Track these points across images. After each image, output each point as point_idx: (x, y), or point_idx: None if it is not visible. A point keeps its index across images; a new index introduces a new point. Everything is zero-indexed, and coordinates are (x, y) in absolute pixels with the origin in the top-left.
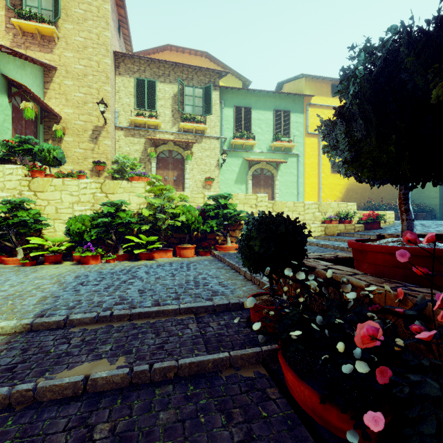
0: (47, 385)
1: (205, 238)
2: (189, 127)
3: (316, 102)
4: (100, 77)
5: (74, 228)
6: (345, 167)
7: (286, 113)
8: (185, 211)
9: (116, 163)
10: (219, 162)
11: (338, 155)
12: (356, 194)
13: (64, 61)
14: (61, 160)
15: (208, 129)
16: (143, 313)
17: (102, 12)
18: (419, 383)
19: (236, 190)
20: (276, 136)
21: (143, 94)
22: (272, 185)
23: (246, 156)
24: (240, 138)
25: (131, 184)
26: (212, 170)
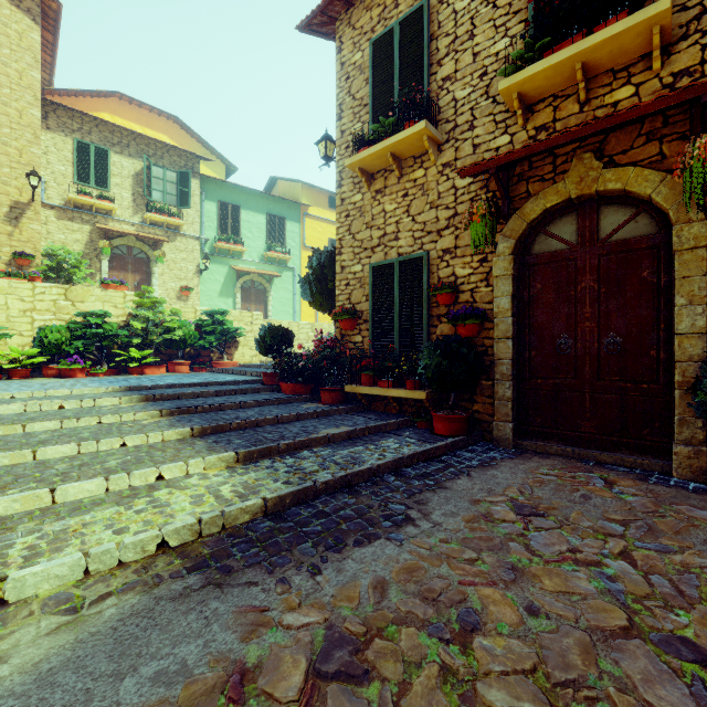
0: (183, 393)
1: (199, 355)
2: (158, 220)
3: (314, 213)
4: (23, 132)
5: (51, 339)
6: (310, 304)
7: (282, 219)
8: (180, 326)
9: (48, 256)
10: (199, 268)
11: (307, 298)
12: None
13: None
14: None
15: (184, 225)
16: (198, 383)
17: (28, 42)
18: (314, 363)
19: (221, 304)
20: (270, 245)
21: (88, 164)
22: (265, 301)
23: (234, 263)
24: (226, 242)
25: (107, 292)
26: (190, 278)
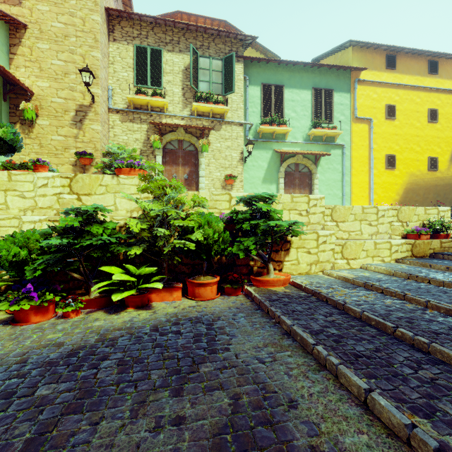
0: None
1: (233, 264)
2: (204, 110)
3: (366, 78)
4: (85, 39)
5: (7, 254)
6: None
7: (328, 92)
8: (203, 222)
9: (108, 155)
10: (242, 155)
11: None
12: (417, 195)
13: (36, 16)
14: (12, 143)
15: (228, 112)
16: None
17: None
18: None
19: (264, 191)
20: (316, 121)
21: (145, 66)
22: (309, 184)
23: (277, 147)
24: (270, 125)
25: (118, 180)
26: (234, 166)
